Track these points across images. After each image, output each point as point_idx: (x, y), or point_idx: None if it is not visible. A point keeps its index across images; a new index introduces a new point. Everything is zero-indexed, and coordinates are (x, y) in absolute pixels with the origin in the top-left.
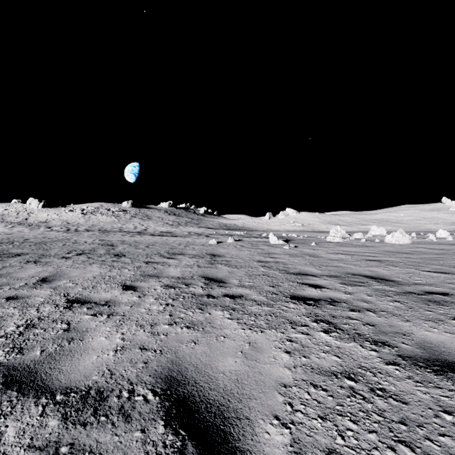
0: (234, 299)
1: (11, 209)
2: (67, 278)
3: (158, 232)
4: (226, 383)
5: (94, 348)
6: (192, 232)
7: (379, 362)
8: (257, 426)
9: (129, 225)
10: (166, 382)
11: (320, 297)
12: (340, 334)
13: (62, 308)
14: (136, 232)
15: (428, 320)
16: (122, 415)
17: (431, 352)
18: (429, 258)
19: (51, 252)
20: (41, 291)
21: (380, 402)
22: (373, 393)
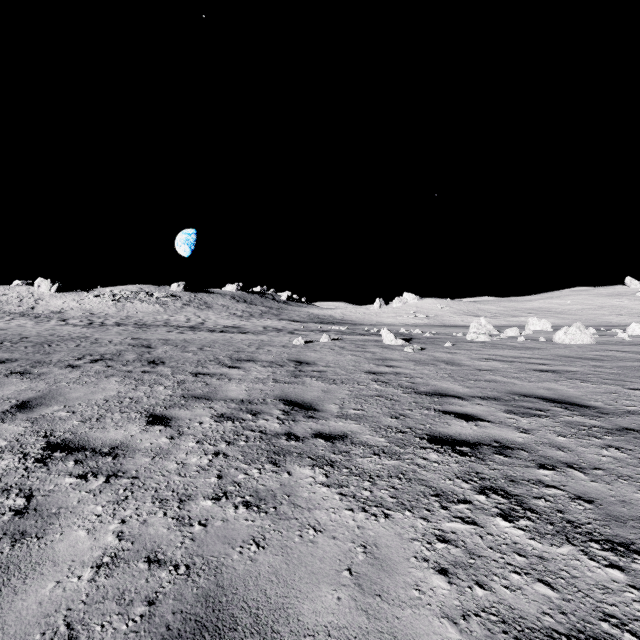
0: (332, 443)
1: (12, 294)
2: (62, 401)
3: (221, 327)
4: None
5: (57, 560)
6: (269, 327)
7: (638, 601)
8: None
9: (179, 317)
10: None
11: (478, 438)
12: (536, 523)
13: (32, 461)
14: (188, 326)
15: None
16: None
17: None
18: (632, 367)
19: (54, 357)
20: (10, 426)
21: None
22: None
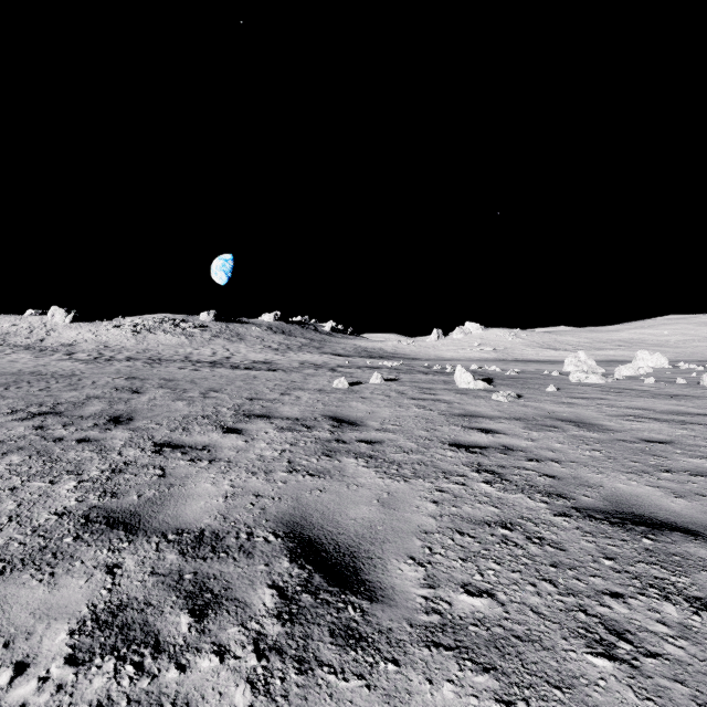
0: None
1: (23, 324)
2: None
3: (248, 363)
4: None
5: None
6: (307, 363)
7: None
8: None
9: (204, 350)
10: None
11: None
12: None
13: None
14: (209, 361)
15: None
16: None
17: None
18: None
19: None
20: None
21: None
22: None
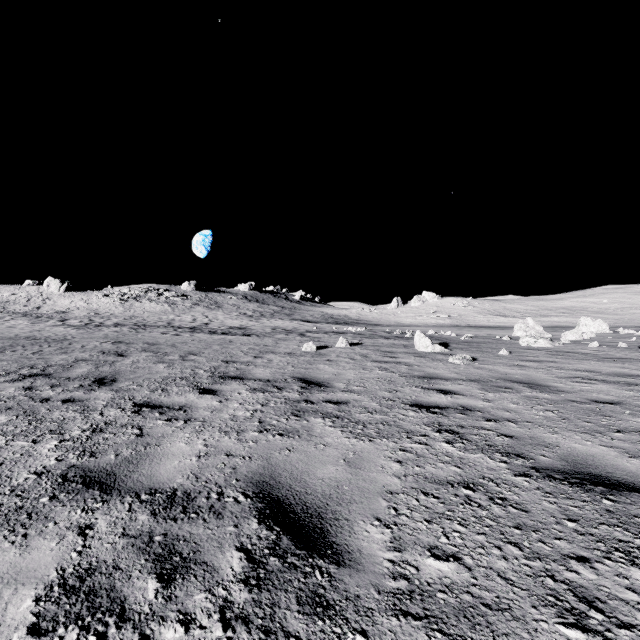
0: None
1: (21, 293)
2: None
3: (225, 328)
4: None
5: None
6: (278, 328)
7: None
8: None
9: (185, 317)
10: None
11: None
12: None
13: None
14: (189, 327)
15: None
16: None
17: None
18: None
19: None
20: None
21: None
22: None
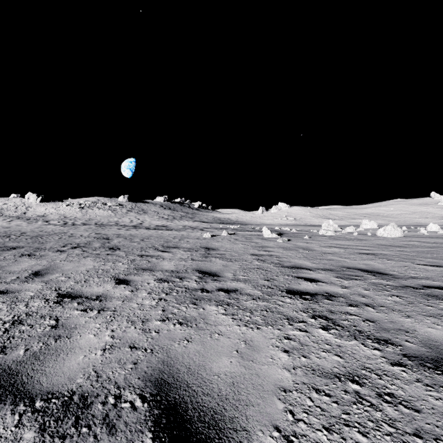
0: (228, 293)
1: (10, 203)
2: (60, 271)
3: (154, 226)
4: (221, 387)
5: (82, 347)
6: (187, 226)
7: (384, 362)
8: (256, 440)
9: (125, 219)
10: (155, 386)
11: (316, 291)
12: (340, 331)
13: (52, 303)
14: (131, 225)
15: (430, 316)
16: (106, 426)
17: (438, 352)
18: (423, 251)
19: (46, 245)
20: (32, 285)
21: (390, 409)
22: (381, 399)
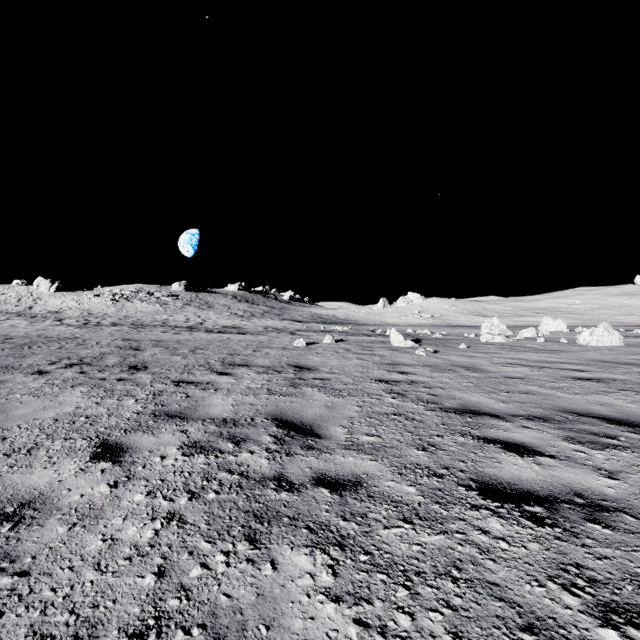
0: (340, 496)
1: (11, 293)
2: None
3: (219, 327)
4: None
5: None
6: (270, 327)
7: None
8: None
9: (178, 317)
10: None
11: (549, 489)
12: None
13: None
14: (186, 326)
15: None
16: None
17: None
18: None
19: (27, 360)
20: None
21: None
22: None
